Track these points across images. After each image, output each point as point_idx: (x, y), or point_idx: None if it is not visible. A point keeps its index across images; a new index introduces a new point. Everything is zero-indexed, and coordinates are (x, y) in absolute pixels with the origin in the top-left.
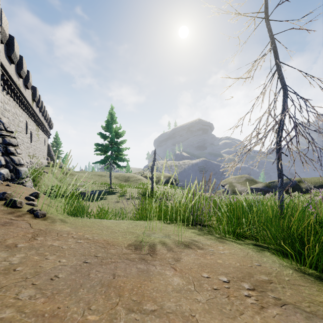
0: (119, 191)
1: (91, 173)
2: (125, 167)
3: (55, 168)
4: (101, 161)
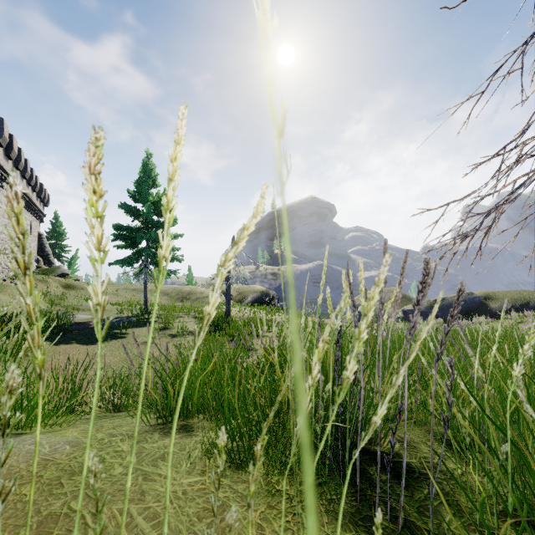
0: (160, 319)
1: (120, 287)
2: (175, 271)
3: (48, 277)
4: (125, 259)
